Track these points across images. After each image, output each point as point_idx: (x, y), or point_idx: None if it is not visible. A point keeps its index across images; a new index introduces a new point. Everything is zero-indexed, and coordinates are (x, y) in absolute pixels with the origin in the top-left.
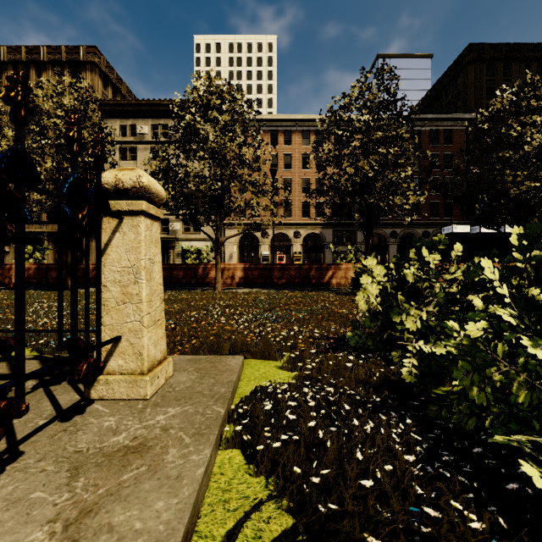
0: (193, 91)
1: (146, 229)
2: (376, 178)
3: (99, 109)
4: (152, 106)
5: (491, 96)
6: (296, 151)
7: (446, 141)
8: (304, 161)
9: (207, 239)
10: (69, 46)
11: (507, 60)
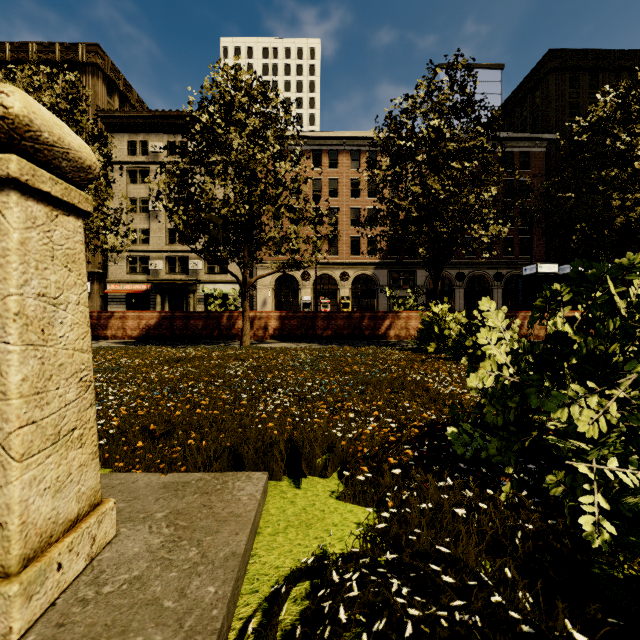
0: (212, 85)
1: (26, 224)
2: (448, 201)
3: (102, 122)
4: (167, 118)
5: (575, 112)
6: (344, 175)
7: (522, 165)
8: (353, 187)
9: (235, 281)
10: (65, 43)
11: (594, 70)
